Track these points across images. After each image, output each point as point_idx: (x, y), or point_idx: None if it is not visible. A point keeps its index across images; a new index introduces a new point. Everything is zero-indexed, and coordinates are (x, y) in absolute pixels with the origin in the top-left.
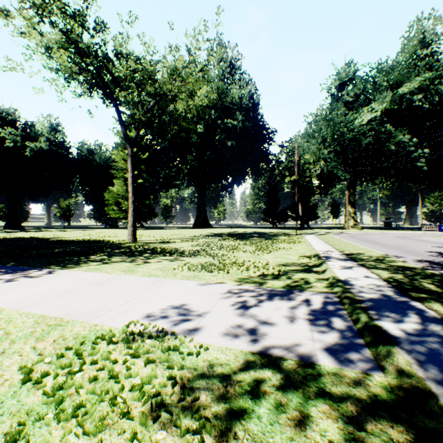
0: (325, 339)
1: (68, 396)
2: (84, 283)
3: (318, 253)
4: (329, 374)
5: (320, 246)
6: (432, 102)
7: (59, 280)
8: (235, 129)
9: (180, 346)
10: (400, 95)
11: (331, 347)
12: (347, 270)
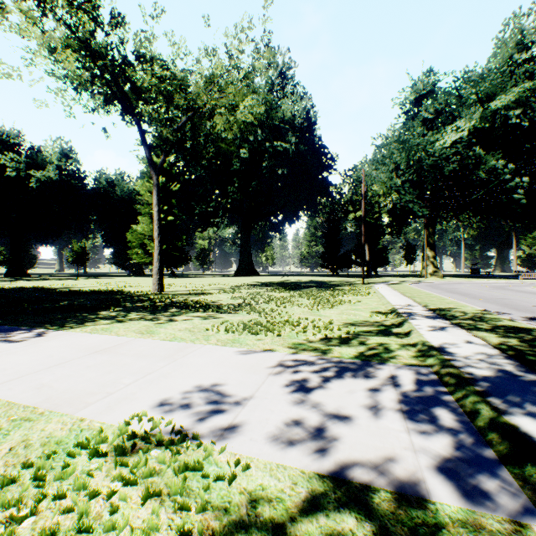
0: (433, 448)
1: None
2: (82, 350)
3: (396, 308)
4: (454, 523)
5: (396, 299)
6: (534, 119)
7: (49, 346)
8: (287, 154)
9: (204, 461)
10: (492, 111)
11: (445, 465)
12: (439, 332)
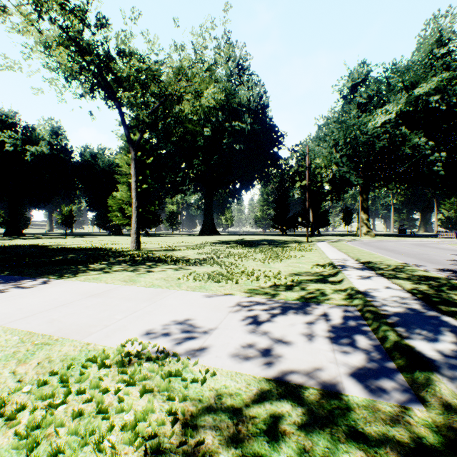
0: (350, 362)
1: (44, 437)
2: (80, 294)
3: (333, 262)
4: (359, 407)
5: (333, 254)
6: (450, 104)
7: (53, 291)
8: (243, 132)
9: (183, 370)
10: (416, 97)
11: (358, 372)
12: (365, 280)
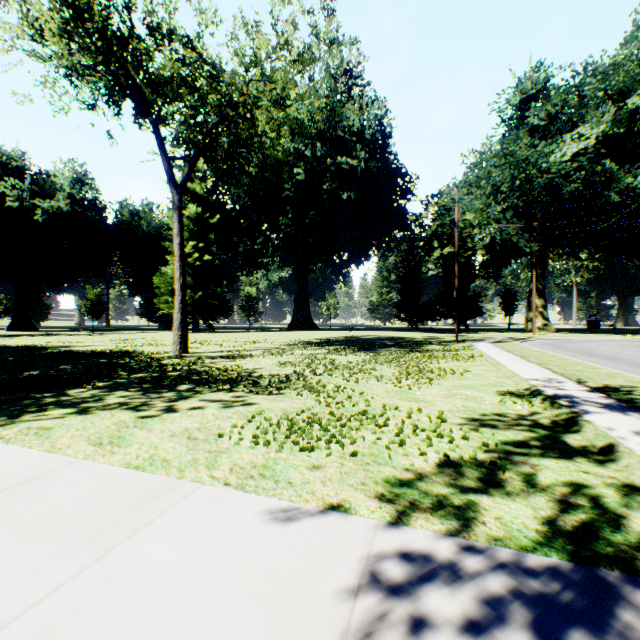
0: None
1: None
2: None
3: (537, 387)
4: None
5: (522, 368)
6: None
7: None
8: (354, 174)
9: None
10: (629, 111)
11: None
12: None
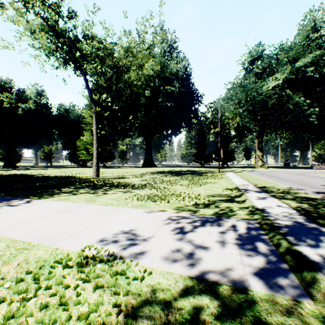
0: (253, 263)
1: None
2: (53, 211)
3: (238, 186)
4: (262, 301)
5: (238, 181)
6: (321, 73)
7: (34, 208)
8: (173, 94)
9: (127, 270)
10: (297, 68)
11: (260, 272)
12: (262, 200)
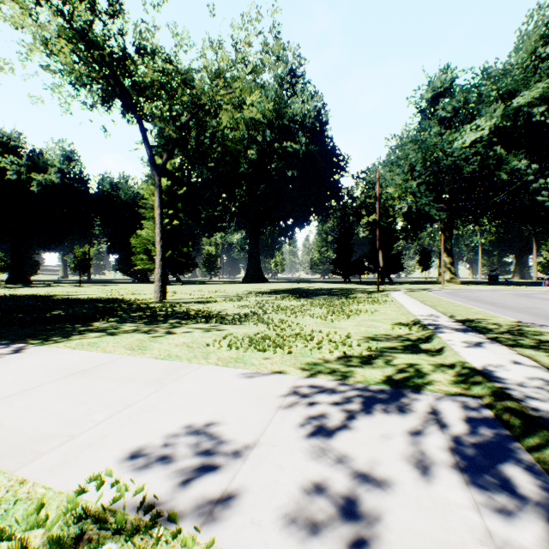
0: (523, 544)
1: None
2: (57, 372)
3: (419, 319)
4: None
5: (417, 308)
6: None
7: (21, 366)
8: (297, 155)
9: None
10: (515, 108)
11: None
12: (476, 349)
